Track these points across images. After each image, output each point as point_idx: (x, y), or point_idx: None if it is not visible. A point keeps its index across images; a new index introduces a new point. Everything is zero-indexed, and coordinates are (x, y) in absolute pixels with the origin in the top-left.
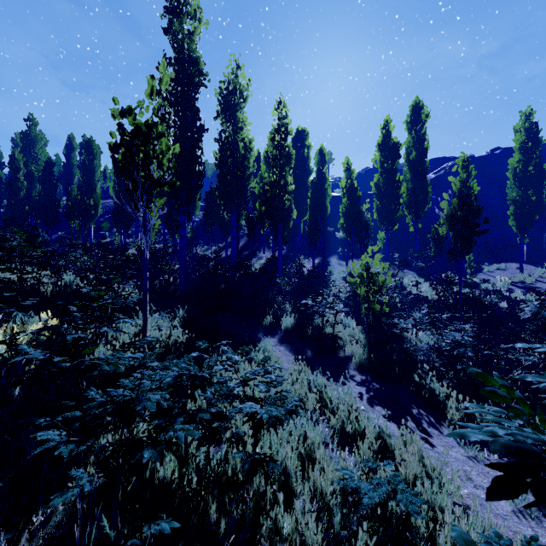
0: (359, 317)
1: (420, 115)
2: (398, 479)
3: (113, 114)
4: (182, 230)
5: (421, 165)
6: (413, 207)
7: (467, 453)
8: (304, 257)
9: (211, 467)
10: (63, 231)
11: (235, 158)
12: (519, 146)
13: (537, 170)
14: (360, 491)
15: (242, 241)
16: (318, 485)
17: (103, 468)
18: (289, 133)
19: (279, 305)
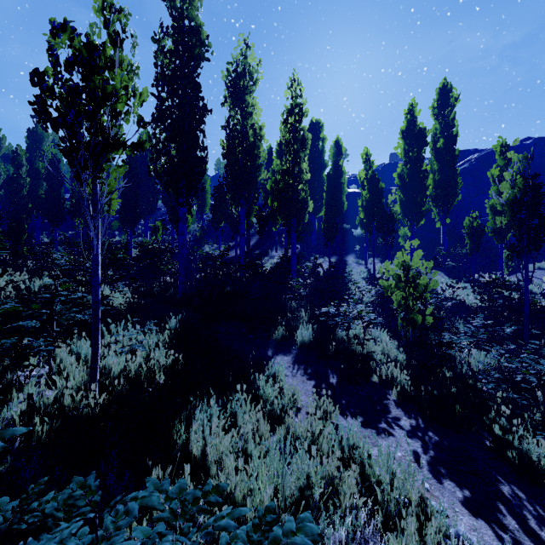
0: (391, 328)
1: (448, 98)
2: None
3: (48, 42)
4: (182, 225)
5: (449, 153)
6: (440, 200)
7: None
8: (319, 256)
9: None
10: (74, 231)
11: (243, 146)
12: None
13: None
14: None
15: (254, 240)
16: None
17: None
18: (304, 114)
19: (293, 313)
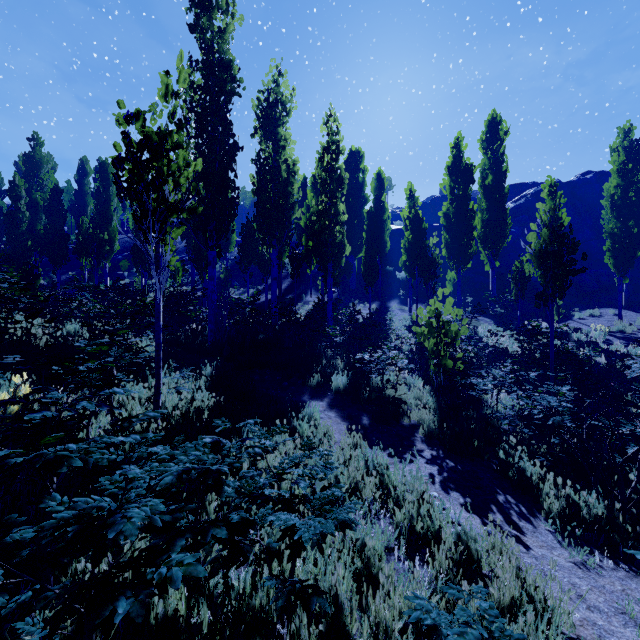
0: (426, 375)
1: (497, 132)
2: (494, 612)
3: (117, 121)
4: (212, 269)
5: (498, 191)
6: (489, 242)
7: (572, 557)
8: (359, 301)
9: (230, 600)
10: (74, 271)
11: (276, 183)
12: (617, 168)
13: (638, 197)
14: (440, 632)
15: (285, 283)
16: (381, 617)
17: (52, 633)
18: (341, 152)
19: (329, 361)
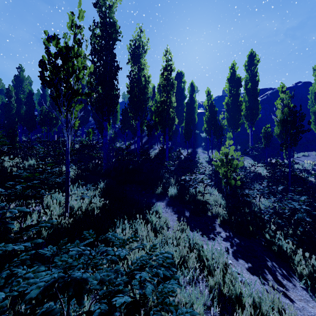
0: (219, 188)
1: (253, 60)
2: None
3: (44, 42)
4: (105, 131)
5: (254, 91)
6: (249, 117)
7: None
8: (182, 148)
9: None
10: (40, 134)
11: (139, 87)
12: None
13: None
14: None
15: (144, 139)
16: None
17: None
18: (173, 70)
19: (166, 179)
